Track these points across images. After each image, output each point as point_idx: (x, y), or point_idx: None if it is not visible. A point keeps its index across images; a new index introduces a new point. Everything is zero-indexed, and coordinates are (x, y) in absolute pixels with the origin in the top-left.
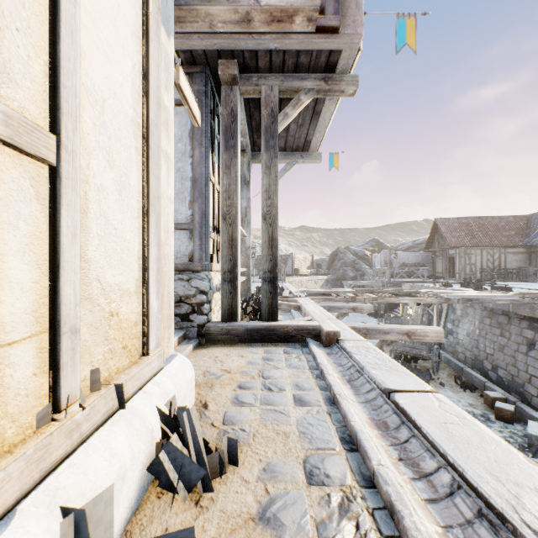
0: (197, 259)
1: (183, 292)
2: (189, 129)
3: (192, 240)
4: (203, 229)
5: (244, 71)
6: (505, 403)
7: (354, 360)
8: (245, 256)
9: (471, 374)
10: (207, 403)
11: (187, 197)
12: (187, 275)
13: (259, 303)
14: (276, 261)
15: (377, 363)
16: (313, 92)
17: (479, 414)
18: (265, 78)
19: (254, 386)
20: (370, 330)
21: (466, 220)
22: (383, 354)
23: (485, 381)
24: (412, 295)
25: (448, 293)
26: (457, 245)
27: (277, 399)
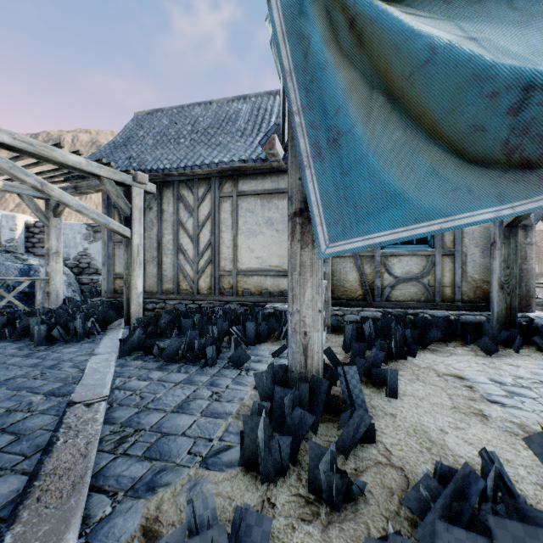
0: None
1: None
2: None
3: None
4: None
5: None
6: None
7: None
8: None
9: None
10: None
11: None
12: None
13: None
14: None
15: None
16: None
17: None
18: None
19: None
20: None
21: None
22: None
23: None
24: None
25: None
26: None
27: None
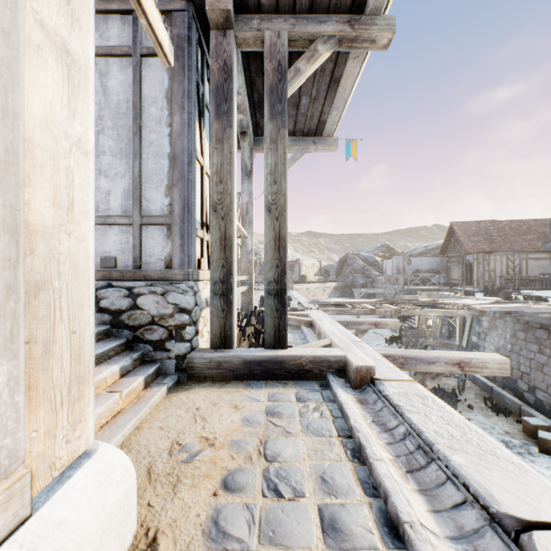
0: (178, 264)
1: (156, 310)
2: (166, 87)
3: (171, 239)
4: (184, 224)
5: (241, 12)
6: (550, 433)
7: (408, 422)
8: (246, 262)
9: (502, 395)
10: (157, 537)
11: (164, 181)
12: (163, 286)
13: (263, 318)
14: (284, 268)
15: (453, 435)
16: (335, 41)
17: (519, 445)
18: (269, 21)
19: (249, 482)
20: (408, 359)
21: (483, 224)
22: (452, 411)
23: (520, 404)
24: (436, 306)
25: (482, 305)
26: (475, 250)
27: (291, 525)
